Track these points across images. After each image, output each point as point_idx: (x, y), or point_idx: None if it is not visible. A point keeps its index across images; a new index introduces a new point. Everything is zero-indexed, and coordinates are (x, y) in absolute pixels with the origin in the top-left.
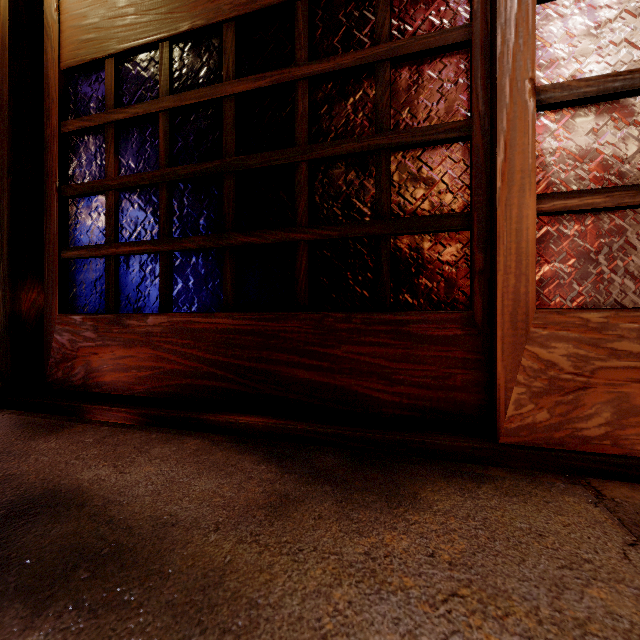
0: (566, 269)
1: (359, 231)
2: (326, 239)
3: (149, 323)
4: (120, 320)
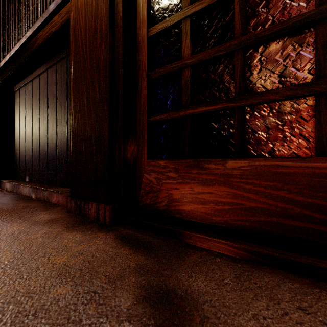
0: None
1: None
2: None
3: (227, 166)
4: (198, 164)
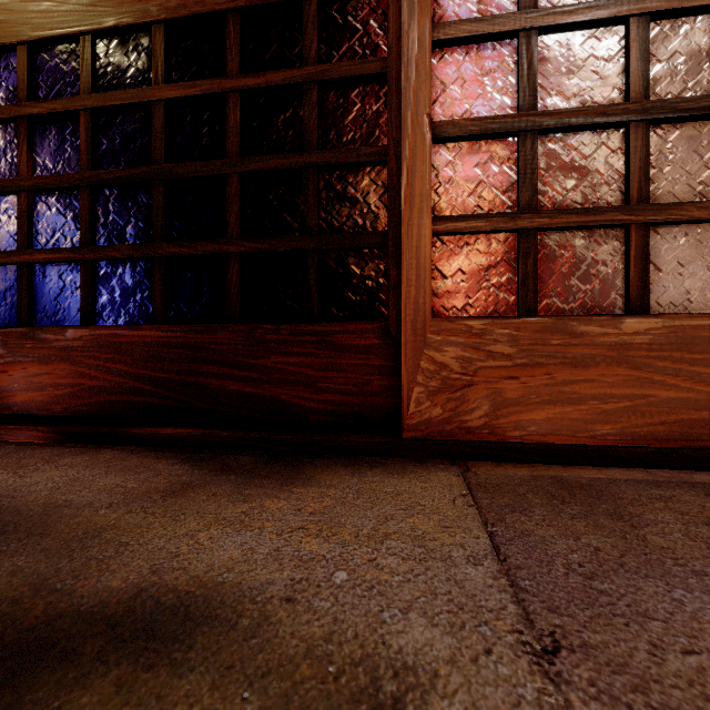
0: (459, 284)
1: (288, 245)
2: (257, 252)
3: (68, 337)
4: (34, 334)
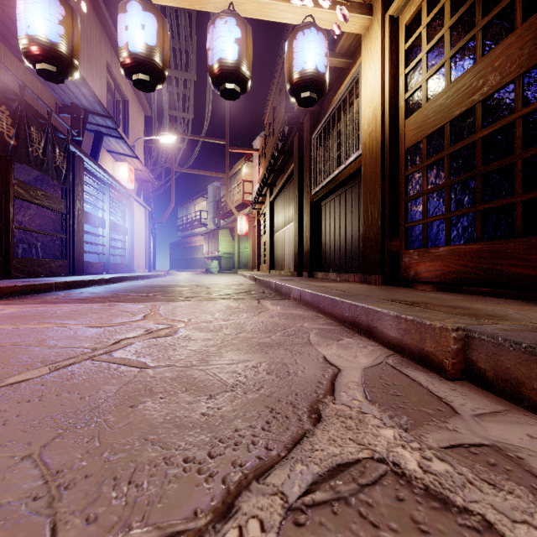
0: None
1: None
2: (532, 198)
3: (440, 250)
4: (428, 250)
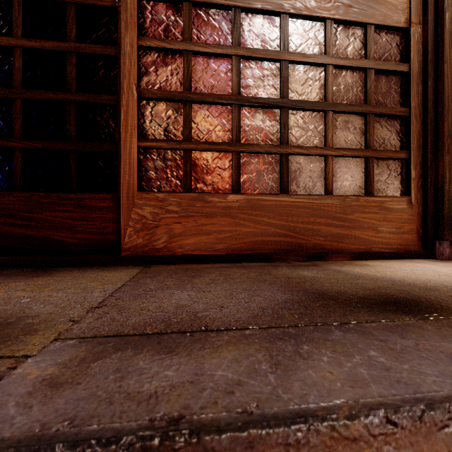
0: (155, 174)
1: (56, 146)
2: (35, 148)
3: None
4: None
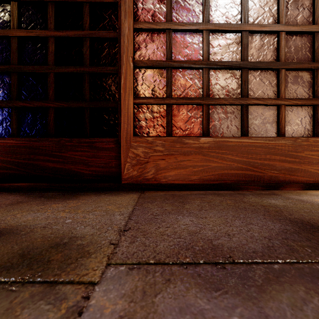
0: (145, 123)
1: (76, 105)
2: (62, 107)
3: None
4: None
